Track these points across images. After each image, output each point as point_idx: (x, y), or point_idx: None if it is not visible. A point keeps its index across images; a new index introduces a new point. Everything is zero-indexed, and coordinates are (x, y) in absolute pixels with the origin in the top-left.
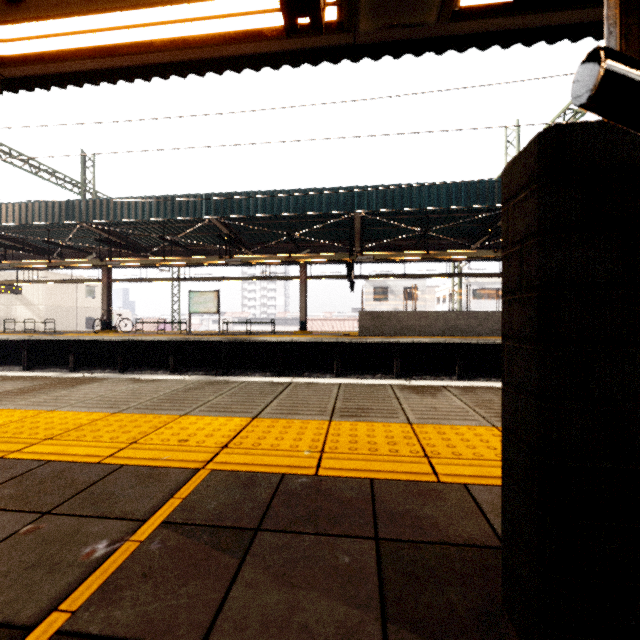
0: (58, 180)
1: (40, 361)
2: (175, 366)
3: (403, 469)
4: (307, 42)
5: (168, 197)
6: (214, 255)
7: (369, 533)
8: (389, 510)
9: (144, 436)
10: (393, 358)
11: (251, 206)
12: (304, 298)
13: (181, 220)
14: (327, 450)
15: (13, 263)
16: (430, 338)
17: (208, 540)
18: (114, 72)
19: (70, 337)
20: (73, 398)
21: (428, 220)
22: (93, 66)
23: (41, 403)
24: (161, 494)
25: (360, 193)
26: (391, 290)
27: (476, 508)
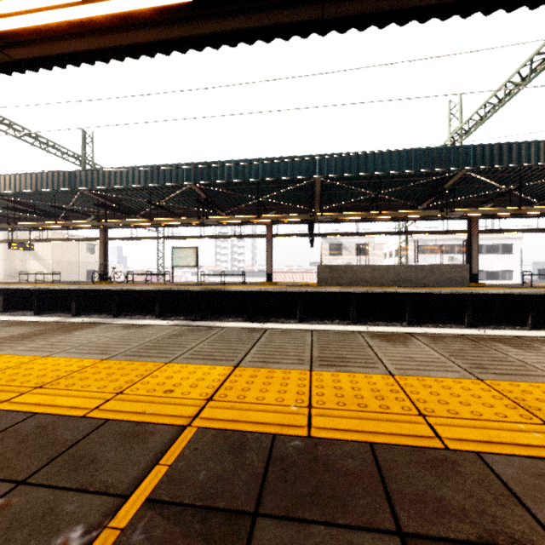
0: (63, 154)
1: (48, 307)
2: (160, 312)
3: (401, 430)
4: (279, 18)
5: (154, 166)
6: (193, 217)
7: (389, 524)
8: (403, 488)
9: (130, 385)
10: (349, 306)
11: (225, 173)
12: (270, 253)
13: (165, 186)
14: (315, 405)
15: (26, 224)
16: (382, 288)
17: (199, 529)
18: (107, 52)
19: (72, 287)
20: (68, 344)
21: (380, 184)
22: (89, 47)
23: (38, 348)
24: (146, 459)
25: (321, 160)
26: (344, 246)
27: (504, 488)
